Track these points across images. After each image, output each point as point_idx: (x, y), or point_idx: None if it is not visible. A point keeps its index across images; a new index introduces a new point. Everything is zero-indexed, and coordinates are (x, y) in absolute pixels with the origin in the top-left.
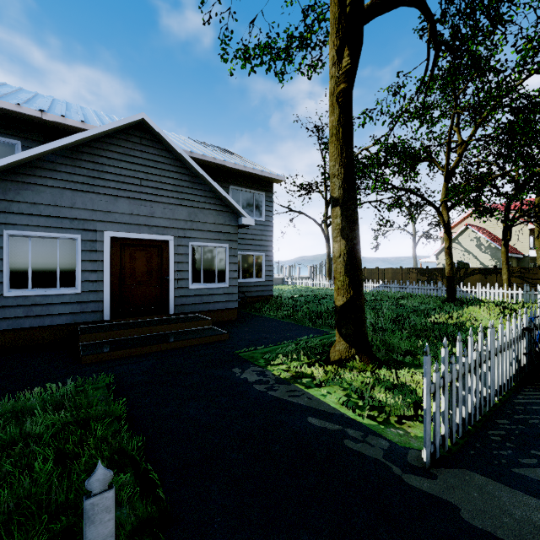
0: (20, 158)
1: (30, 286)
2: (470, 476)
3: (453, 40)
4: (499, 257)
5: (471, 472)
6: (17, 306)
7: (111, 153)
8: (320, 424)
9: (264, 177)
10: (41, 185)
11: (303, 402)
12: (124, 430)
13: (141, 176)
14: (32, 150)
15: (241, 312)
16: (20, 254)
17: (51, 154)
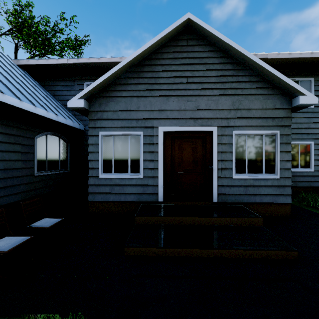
0: (105, 78)
1: (113, 171)
2: None
3: None
4: None
5: None
6: (106, 185)
7: (164, 61)
8: None
9: (314, 60)
10: (119, 96)
11: None
12: None
13: (187, 75)
14: (111, 70)
15: None
16: (108, 148)
17: (125, 72)
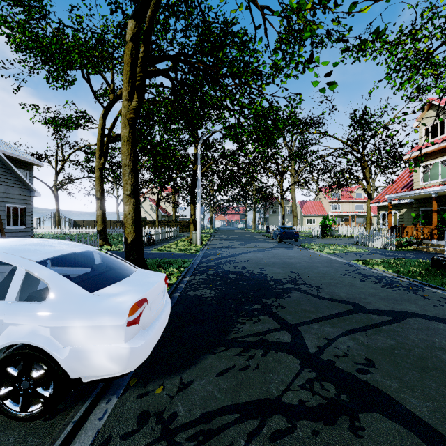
0: None
1: None
2: None
3: None
4: (160, 215)
5: None
6: None
7: None
8: None
9: (29, 162)
10: None
11: None
12: None
13: None
14: None
15: None
16: None
17: None
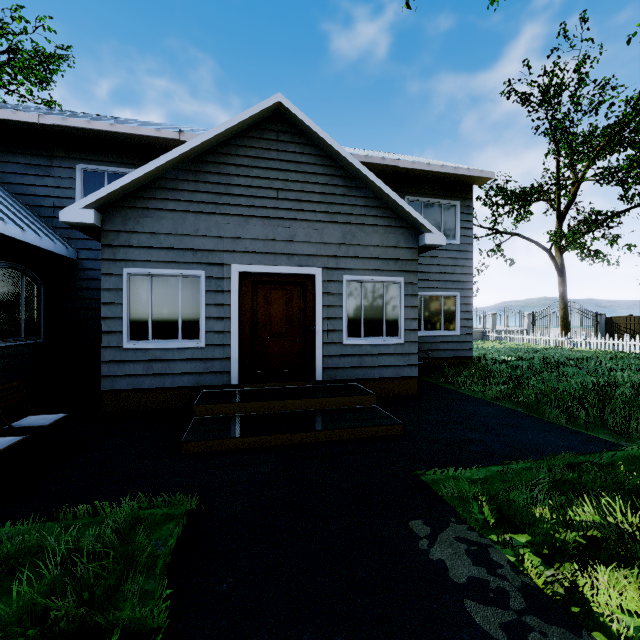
0: (137, 176)
1: (151, 337)
2: None
3: None
4: None
5: None
6: (137, 361)
7: (241, 159)
8: None
9: (459, 177)
10: (162, 209)
11: None
12: None
13: (278, 186)
14: (149, 165)
15: (423, 382)
16: (141, 297)
17: (173, 170)
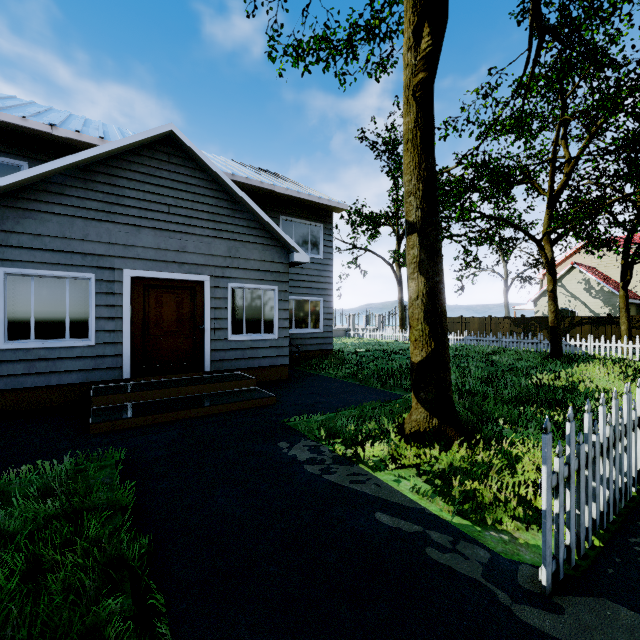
0: (20, 178)
1: (33, 336)
2: (613, 610)
3: (561, 26)
4: (614, 304)
5: (613, 603)
6: (16, 361)
7: (133, 174)
8: (392, 524)
9: (322, 205)
10: (46, 212)
11: (369, 491)
12: (125, 529)
13: (169, 202)
14: (34, 169)
15: (294, 370)
16: (21, 297)
17: (59, 175)
